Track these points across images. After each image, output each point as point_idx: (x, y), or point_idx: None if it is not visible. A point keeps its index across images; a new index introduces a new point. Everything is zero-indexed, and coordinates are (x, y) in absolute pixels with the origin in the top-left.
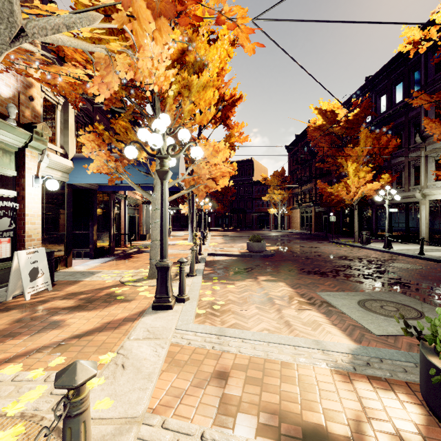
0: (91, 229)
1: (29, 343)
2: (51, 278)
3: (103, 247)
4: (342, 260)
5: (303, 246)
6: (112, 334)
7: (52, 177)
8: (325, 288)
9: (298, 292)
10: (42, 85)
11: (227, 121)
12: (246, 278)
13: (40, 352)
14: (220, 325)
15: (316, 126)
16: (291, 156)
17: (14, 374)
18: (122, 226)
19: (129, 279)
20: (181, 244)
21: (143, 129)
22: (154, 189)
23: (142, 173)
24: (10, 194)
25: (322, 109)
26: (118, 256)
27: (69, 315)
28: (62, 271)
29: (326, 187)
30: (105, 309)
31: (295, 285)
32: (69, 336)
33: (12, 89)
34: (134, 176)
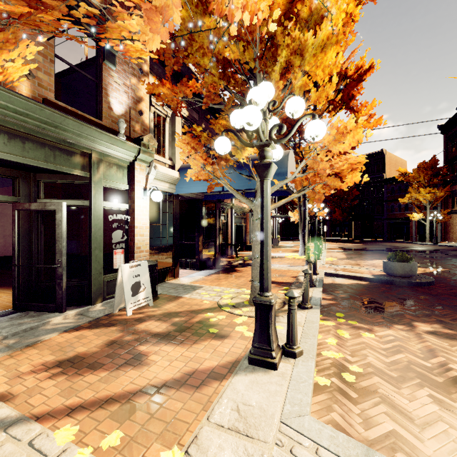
0: (197, 239)
1: (104, 385)
2: (154, 291)
3: (209, 257)
4: None
5: None
6: (190, 399)
7: (157, 188)
8: None
9: None
10: (152, 99)
11: (351, 103)
12: (392, 321)
13: (107, 406)
14: (362, 428)
15: None
16: (448, 138)
17: (63, 445)
18: (228, 236)
19: (227, 302)
20: (290, 258)
21: (237, 111)
22: (255, 194)
23: (245, 177)
24: (123, 207)
25: None
26: (222, 269)
27: (155, 348)
28: (169, 283)
29: None
30: (193, 346)
31: None
32: (144, 386)
33: (124, 106)
34: (235, 181)
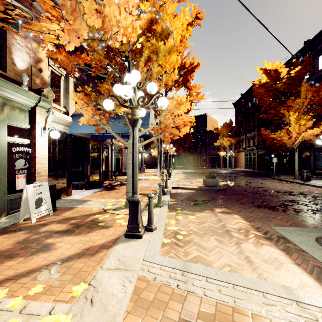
0: (86, 167)
1: (21, 265)
2: (53, 205)
3: (95, 180)
4: (288, 195)
5: (250, 182)
6: (89, 261)
7: (55, 128)
8: (278, 222)
9: (253, 225)
10: (49, 61)
11: (187, 84)
12: (204, 209)
13: (28, 276)
14: (184, 257)
15: (261, 84)
16: (237, 110)
17: None
18: (109, 165)
19: (110, 207)
20: (152, 179)
21: (118, 85)
22: (129, 136)
23: (122, 125)
24: (25, 142)
25: (267, 69)
26: (105, 188)
27: (59, 239)
28: (64, 199)
29: (269, 133)
30: (87, 235)
31: (249, 218)
32: (54, 260)
33: (26, 63)
34: (115, 127)
